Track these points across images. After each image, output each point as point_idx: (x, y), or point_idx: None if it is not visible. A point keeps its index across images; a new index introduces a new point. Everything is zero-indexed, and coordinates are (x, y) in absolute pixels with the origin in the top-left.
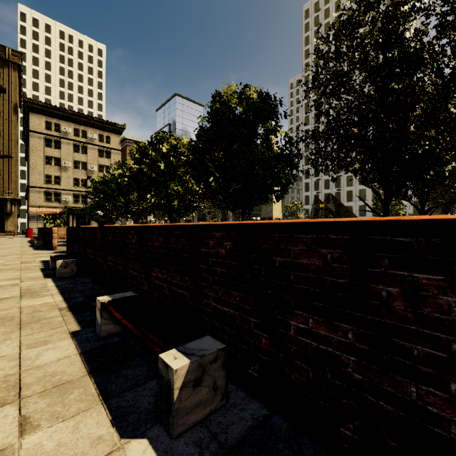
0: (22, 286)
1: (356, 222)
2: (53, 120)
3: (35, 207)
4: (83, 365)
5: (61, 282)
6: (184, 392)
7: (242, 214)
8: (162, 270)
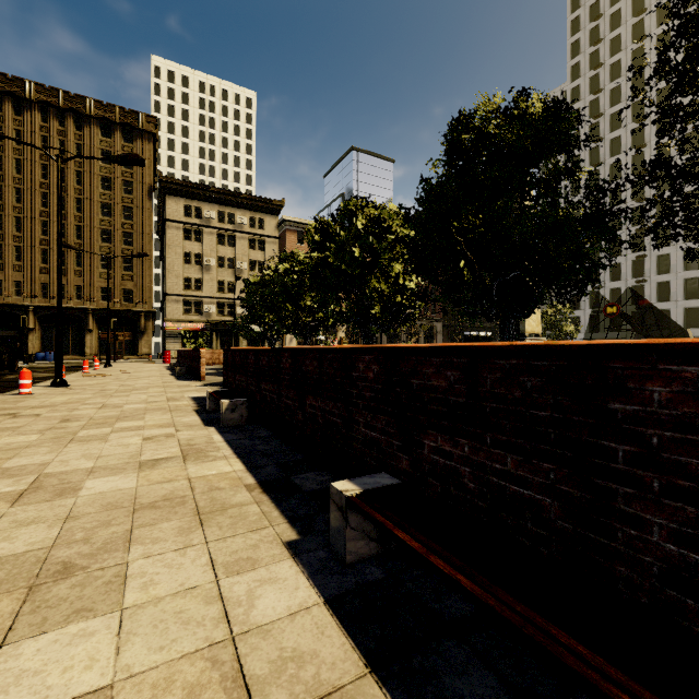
0: (180, 439)
1: None
2: (193, 202)
3: (172, 322)
4: (345, 641)
5: (231, 435)
6: None
7: (502, 326)
8: (456, 437)
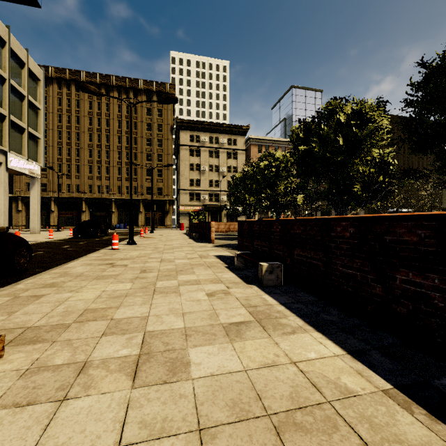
0: (238, 298)
1: None
2: (195, 133)
3: (183, 206)
4: None
5: (278, 296)
6: None
7: None
8: None
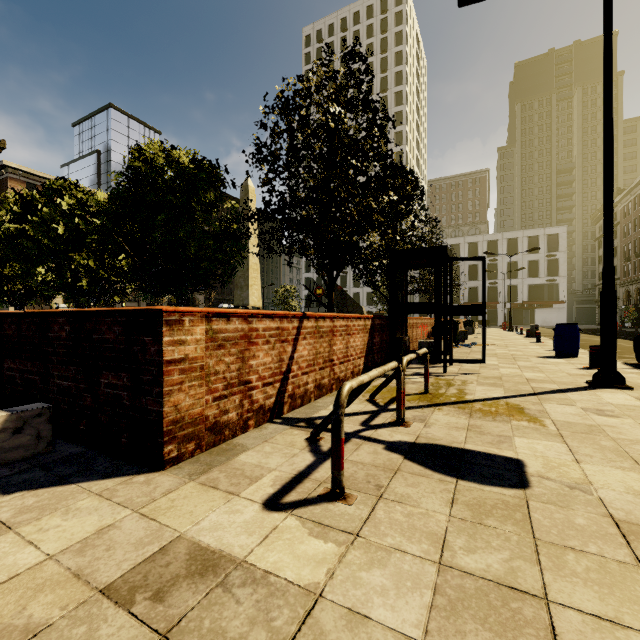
0: None
1: (126, 310)
2: None
3: None
4: None
5: None
6: (3, 436)
7: (177, 301)
8: (15, 359)
